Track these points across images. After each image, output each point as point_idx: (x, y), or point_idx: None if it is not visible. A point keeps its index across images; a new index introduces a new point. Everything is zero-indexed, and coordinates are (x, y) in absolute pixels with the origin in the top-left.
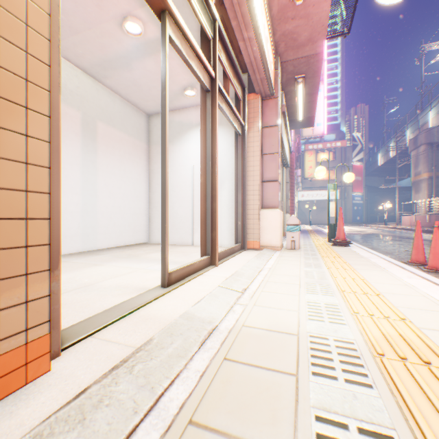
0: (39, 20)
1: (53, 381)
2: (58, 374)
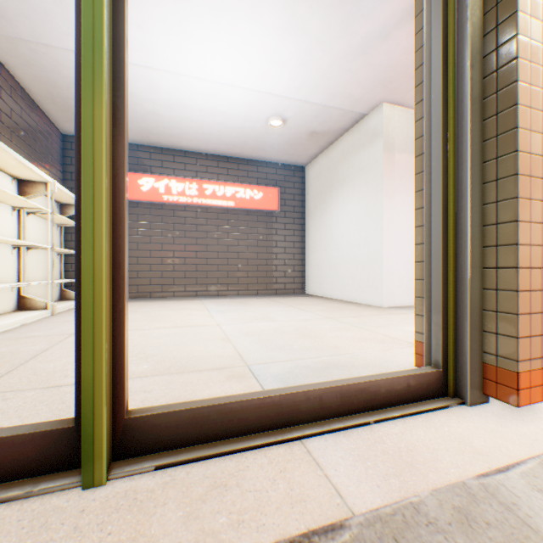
0: None
1: None
2: None
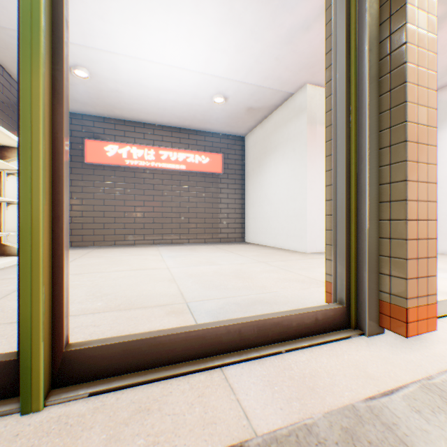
0: (430, 80)
1: (436, 339)
2: (436, 336)
